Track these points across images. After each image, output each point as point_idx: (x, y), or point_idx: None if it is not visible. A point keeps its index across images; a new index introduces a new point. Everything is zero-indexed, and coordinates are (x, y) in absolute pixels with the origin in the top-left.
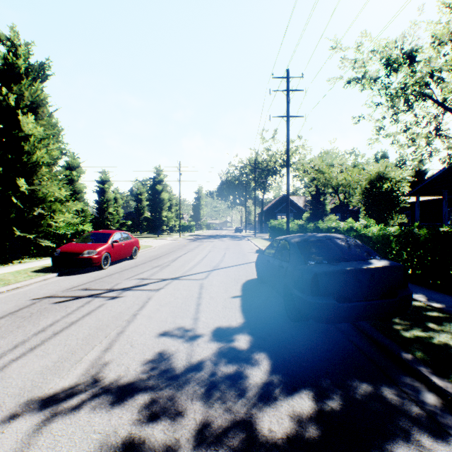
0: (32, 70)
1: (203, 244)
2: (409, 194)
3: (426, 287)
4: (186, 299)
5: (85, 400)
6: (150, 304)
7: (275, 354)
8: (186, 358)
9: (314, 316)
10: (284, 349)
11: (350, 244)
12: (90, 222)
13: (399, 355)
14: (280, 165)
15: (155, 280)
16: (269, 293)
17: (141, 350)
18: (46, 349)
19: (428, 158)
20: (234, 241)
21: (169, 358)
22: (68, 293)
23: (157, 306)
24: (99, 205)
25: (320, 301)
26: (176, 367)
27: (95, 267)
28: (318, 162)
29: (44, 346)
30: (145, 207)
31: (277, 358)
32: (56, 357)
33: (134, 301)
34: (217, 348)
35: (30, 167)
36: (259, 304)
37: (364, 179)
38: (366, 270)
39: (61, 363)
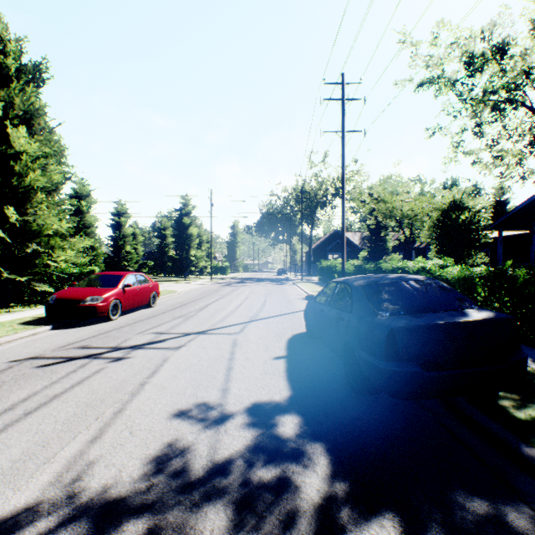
0: (26, 73)
1: (238, 288)
2: (491, 228)
3: (527, 344)
4: (214, 361)
5: (44, 534)
6: (164, 369)
7: (336, 447)
8: (208, 454)
9: (390, 389)
10: (349, 439)
11: (435, 287)
12: (103, 263)
13: (518, 450)
14: (332, 194)
15: (175, 334)
16: (323, 352)
17: (144, 441)
18: (7, 440)
19: (522, 180)
20: (276, 286)
21: (183, 454)
22: (59, 353)
23: (174, 372)
24: (114, 242)
25: (400, 368)
26: (192, 470)
27: (102, 317)
28: (378, 189)
29: (5, 434)
30: (169, 244)
31: (340, 453)
32: (18, 452)
33: (144, 365)
34: (253, 437)
35: (22, 192)
36: (310, 367)
37: (436, 208)
38: (464, 325)
39: (22, 463)
